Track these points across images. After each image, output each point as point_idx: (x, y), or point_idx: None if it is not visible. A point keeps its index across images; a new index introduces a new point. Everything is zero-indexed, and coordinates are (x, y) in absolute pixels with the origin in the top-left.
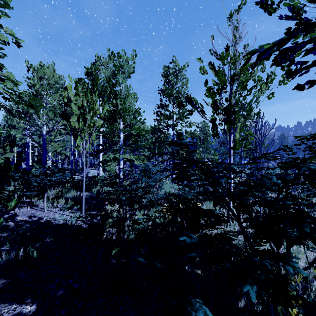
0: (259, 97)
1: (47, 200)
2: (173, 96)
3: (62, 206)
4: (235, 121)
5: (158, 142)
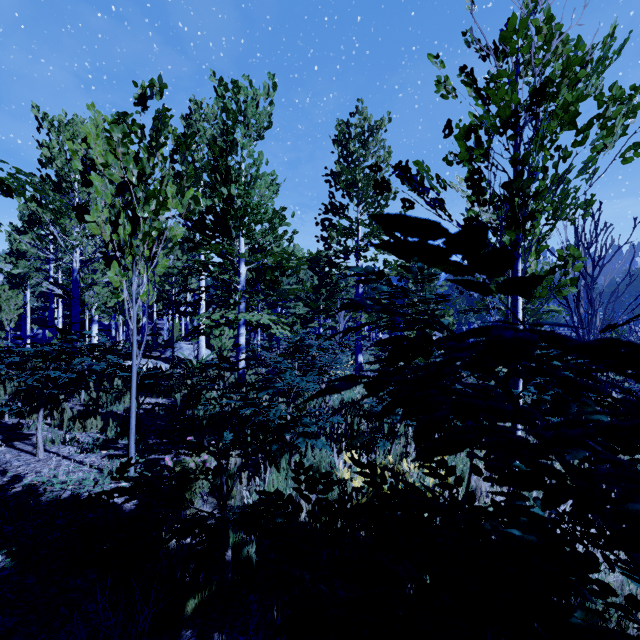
0: (595, 158)
1: (58, 422)
2: (358, 186)
3: (93, 436)
4: (534, 222)
5: (325, 286)
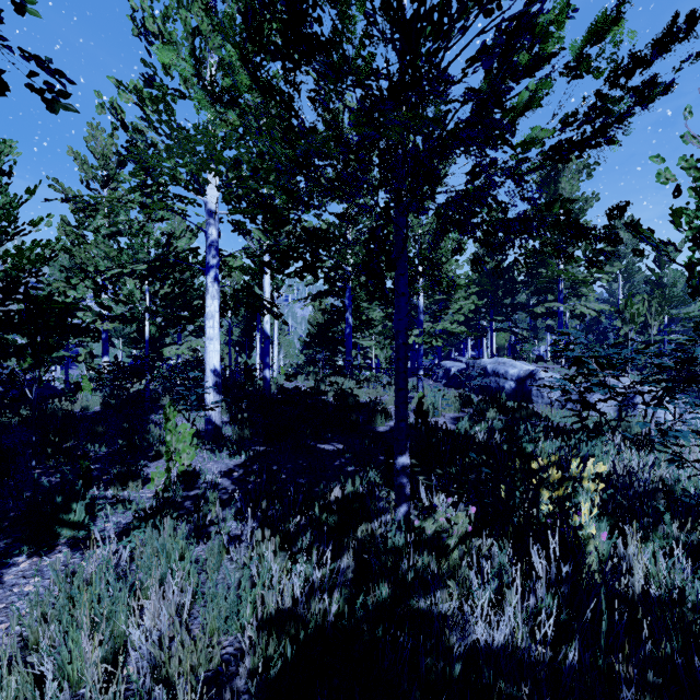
0: None
1: None
2: None
3: None
4: None
5: None
